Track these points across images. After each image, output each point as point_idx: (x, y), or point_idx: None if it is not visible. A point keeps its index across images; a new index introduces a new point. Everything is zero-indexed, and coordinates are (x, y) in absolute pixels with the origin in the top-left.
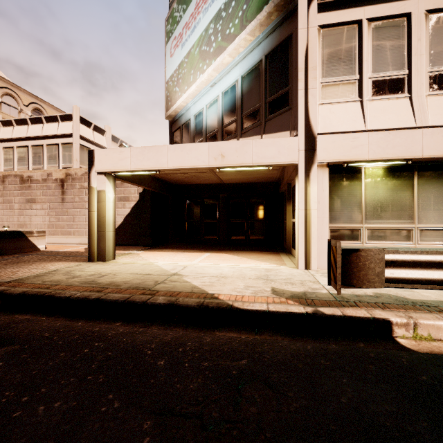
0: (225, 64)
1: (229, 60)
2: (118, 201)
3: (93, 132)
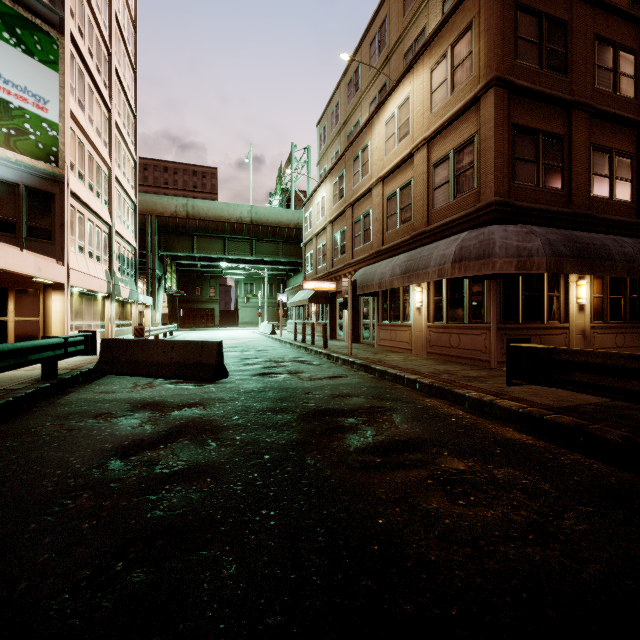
0: None
1: None
2: None
3: None
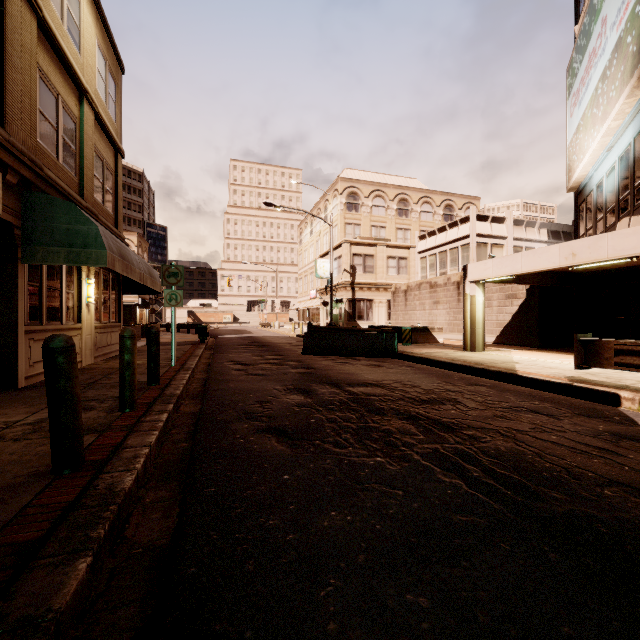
0: (616, 127)
1: (618, 123)
2: (505, 299)
3: (490, 225)
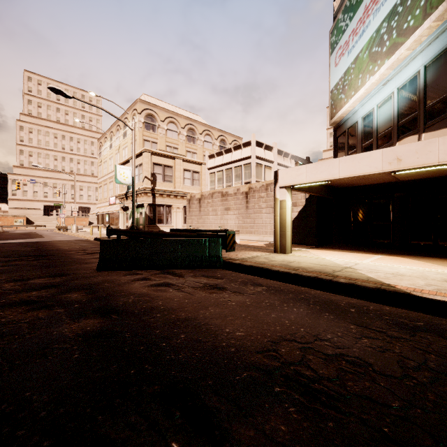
0: (402, 59)
1: (407, 53)
2: None
3: (264, 151)
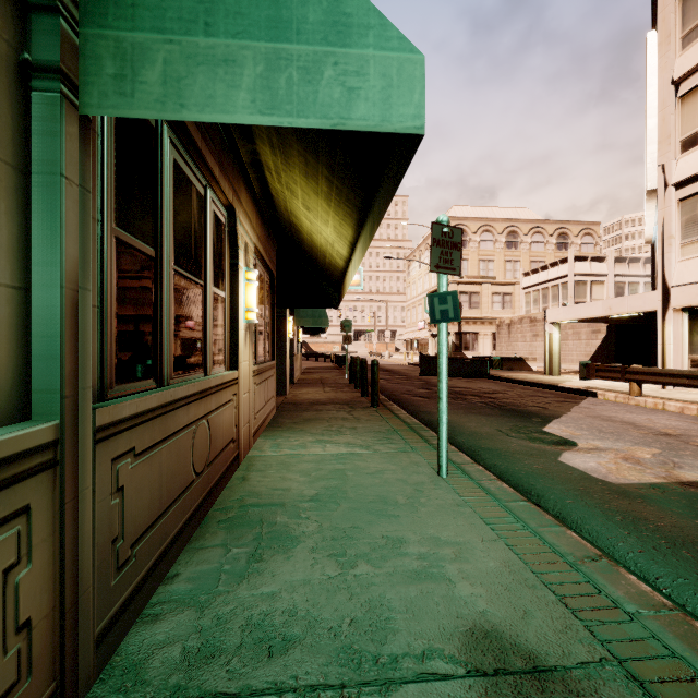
0: (653, 213)
1: (652, 212)
2: (591, 333)
3: (589, 264)
